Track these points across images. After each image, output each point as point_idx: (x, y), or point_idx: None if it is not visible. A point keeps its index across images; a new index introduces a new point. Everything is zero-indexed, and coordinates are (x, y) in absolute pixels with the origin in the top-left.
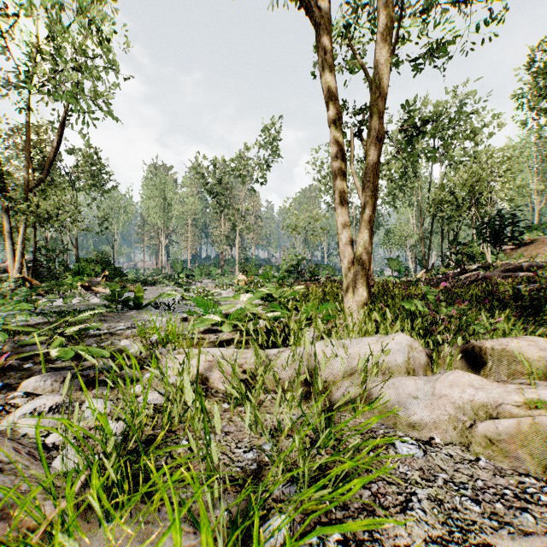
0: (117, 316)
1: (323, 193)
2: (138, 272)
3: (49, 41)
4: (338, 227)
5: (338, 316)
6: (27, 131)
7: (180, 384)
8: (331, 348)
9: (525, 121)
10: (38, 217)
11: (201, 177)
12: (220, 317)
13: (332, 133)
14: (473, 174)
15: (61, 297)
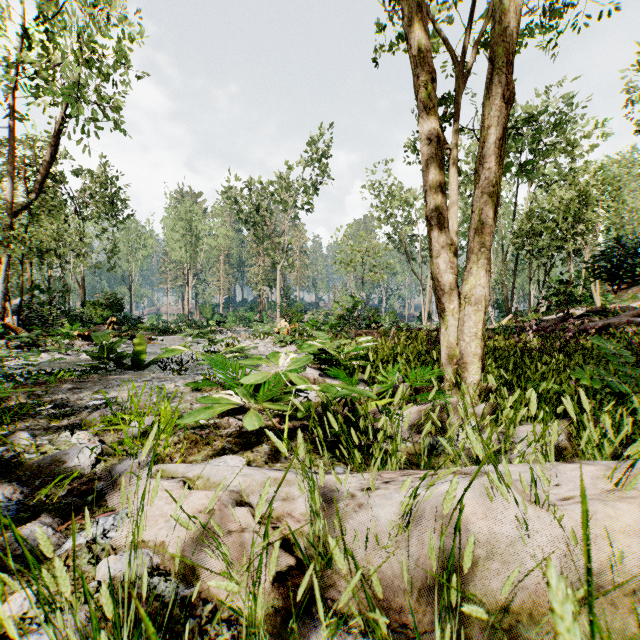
0: (101, 381)
1: (383, 222)
2: (159, 318)
3: (35, 21)
4: (433, 247)
5: (433, 386)
6: (11, 138)
7: (132, 580)
8: (506, 506)
9: (634, 131)
10: (25, 248)
11: (234, 203)
12: (244, 395)
13: (422, 103)
14: (578, 194)
15: (48, 350)
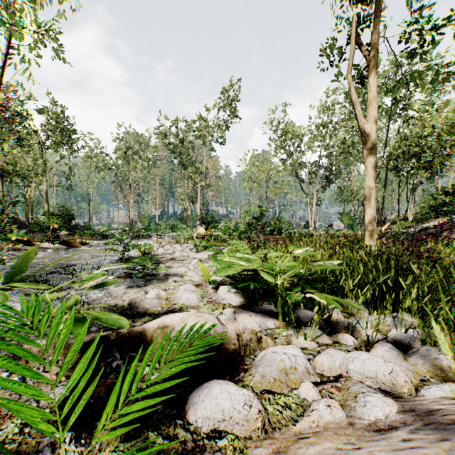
0: None
1: (279, 151)
2: (110, 226)
3: None
4: None
5: None
6: None
7: None
8: None
9: None
10: None
11: (165, 138)
12: None
13: None
14: None
15: None
